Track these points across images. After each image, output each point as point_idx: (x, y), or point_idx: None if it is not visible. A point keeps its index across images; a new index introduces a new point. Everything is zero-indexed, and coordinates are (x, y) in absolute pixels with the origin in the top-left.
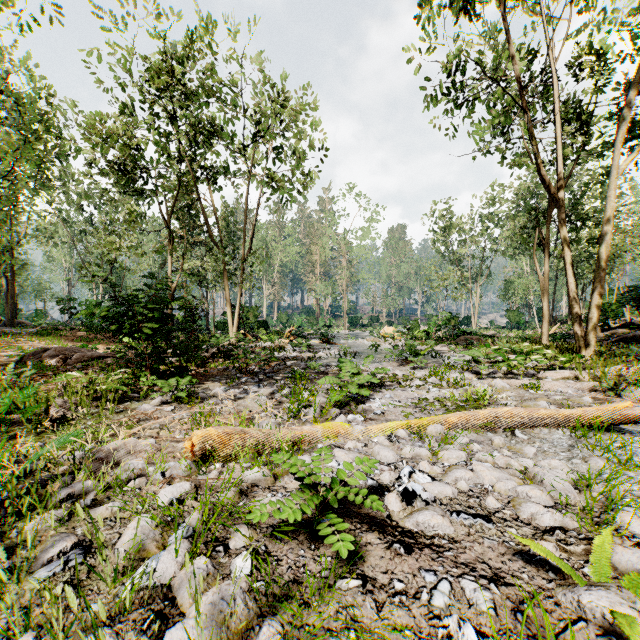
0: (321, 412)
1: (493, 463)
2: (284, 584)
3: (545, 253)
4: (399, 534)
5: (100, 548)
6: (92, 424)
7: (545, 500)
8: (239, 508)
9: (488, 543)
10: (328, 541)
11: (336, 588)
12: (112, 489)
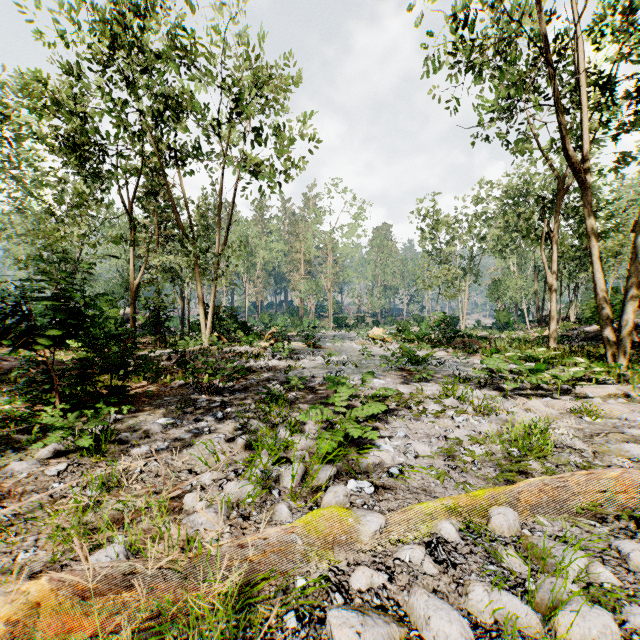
0: (304, 472)
1: None
2: None
3: (553, 247)
4: None
5: None
6: None
7: None
8: None
9: None
10: None
11: None
12: None
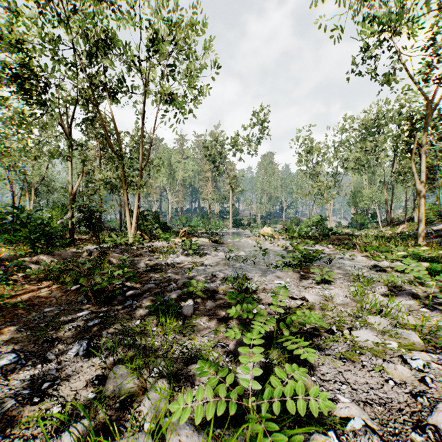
0: None
1: None
2: None
3: (421, 159)
4: None
5: None
6: None
7: None
8: None
9: None
10: None
11: None
12: None
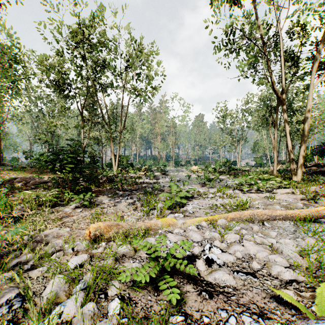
0: (160, 212)
1: (254, 241)
2: (139, 319)
3: (275, 128)
4: (205, 285)
5: (29, 299)
6: (36, 220)
7: (284, 263)
8: (114, 271)
9: (255, 290)
10: (164, 293)
11: (169, 321)
12: (43, 258)
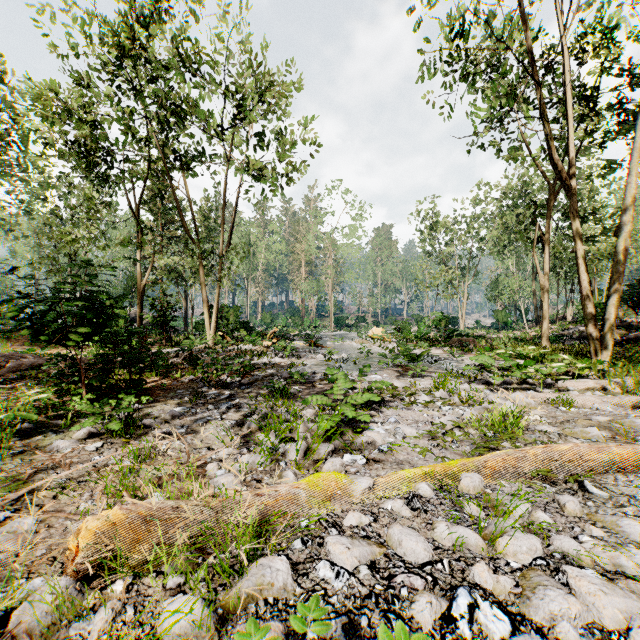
0: (306, 449)
1: (591, 562)
2: None
3: (545, 249)
4: None
5: None
6: None
7: None
8: None
9: None
10: None
11: None
12: None
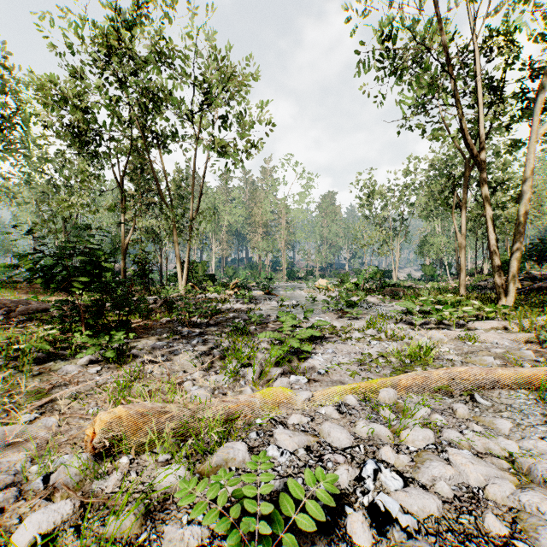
0: (261, 372)
1: (469, 447)
2: None
3: (463, 213)
4: None
5: None
6: None
7: None
8: None
9: None
10: None
11: None
12: None
